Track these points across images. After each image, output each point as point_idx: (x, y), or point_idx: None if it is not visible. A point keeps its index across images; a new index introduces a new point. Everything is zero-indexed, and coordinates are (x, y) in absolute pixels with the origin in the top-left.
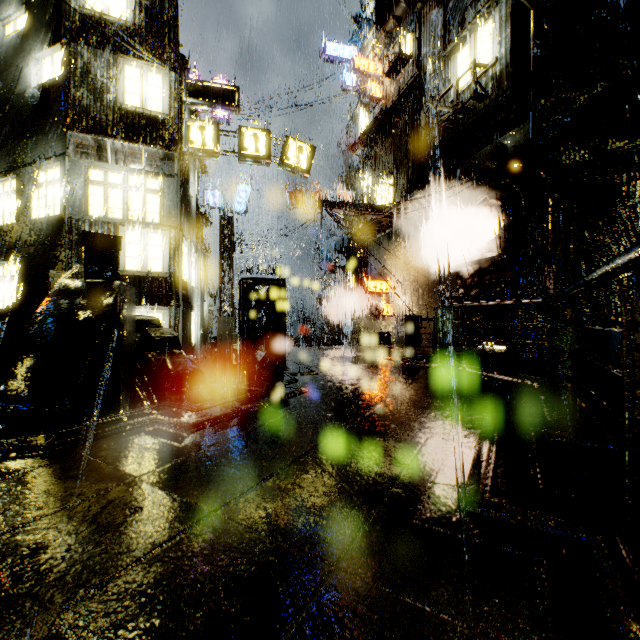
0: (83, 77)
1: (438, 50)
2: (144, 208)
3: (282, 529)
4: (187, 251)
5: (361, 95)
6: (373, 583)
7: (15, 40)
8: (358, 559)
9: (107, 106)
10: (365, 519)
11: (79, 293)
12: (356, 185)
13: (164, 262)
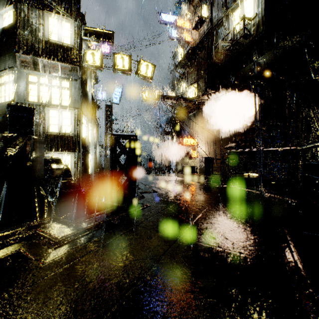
0: (24, 23)
1: (222, 13)
2: (60, 97)
3: None
4: (86, 122)
5: (180, 41)
6: None
7: None
8: None
9: (38, 39)
10: None
11: None
12: (177, 89)
13: (71, 127)
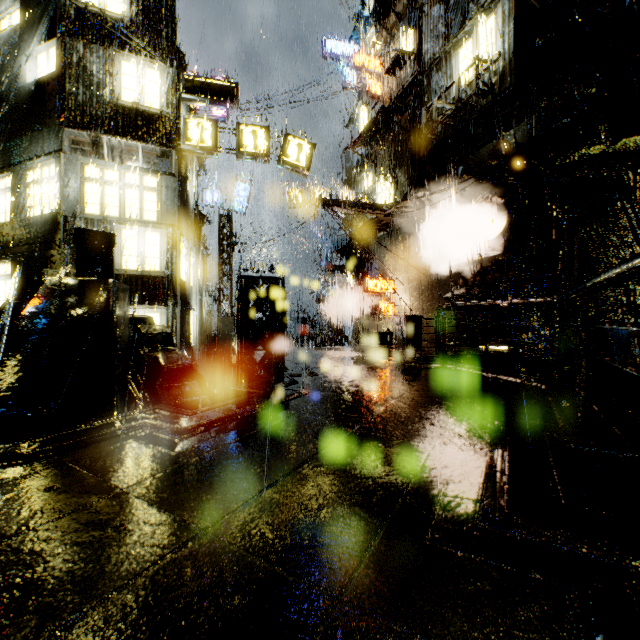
0: (79, 72)
1: (439, 46)
2: (141, 206)
3: (279, 551)
4: (185, 250)
5: (361, 93)
6: (383, 620)
7: (10, 35)
8: (365, 589)
9: (103, 102)
10: (371, 539)
11: (69, 291)
12: (356, 184)
13: (161, 261)
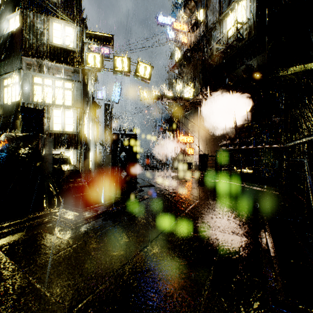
0: (30, 28)
1: (216, 17)
2: (63, 98)
3: None
4: (87, 121)
5: (176, 42)
6: None
7: None
8: None
9: (43, 43)
10: None
11: (15, 141)
12: (174, 88)
13: (74, 126)
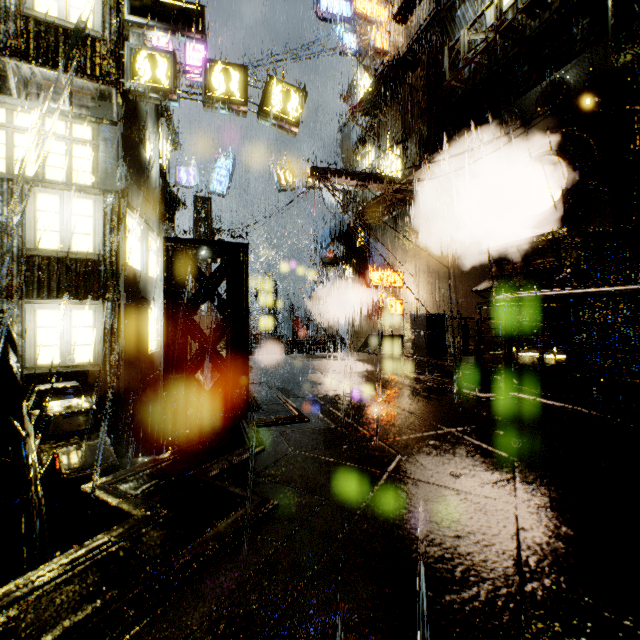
0: None
1: None
2: (69, 164)
3: None
4: (140, 230)
5: (362, 55)
6: None
7: None
8: None
9: (5, 11)
10: None
11: None
12: (355, 164)
13: (96, 239)
